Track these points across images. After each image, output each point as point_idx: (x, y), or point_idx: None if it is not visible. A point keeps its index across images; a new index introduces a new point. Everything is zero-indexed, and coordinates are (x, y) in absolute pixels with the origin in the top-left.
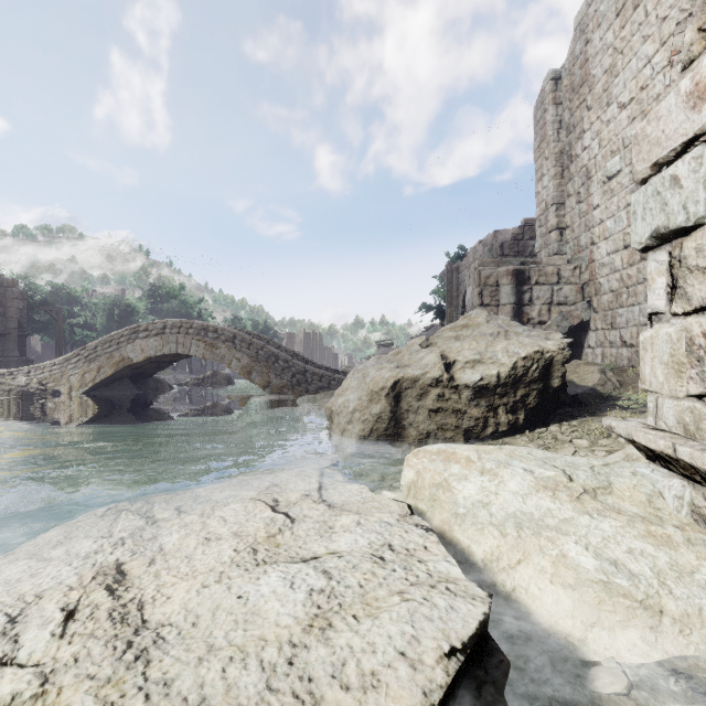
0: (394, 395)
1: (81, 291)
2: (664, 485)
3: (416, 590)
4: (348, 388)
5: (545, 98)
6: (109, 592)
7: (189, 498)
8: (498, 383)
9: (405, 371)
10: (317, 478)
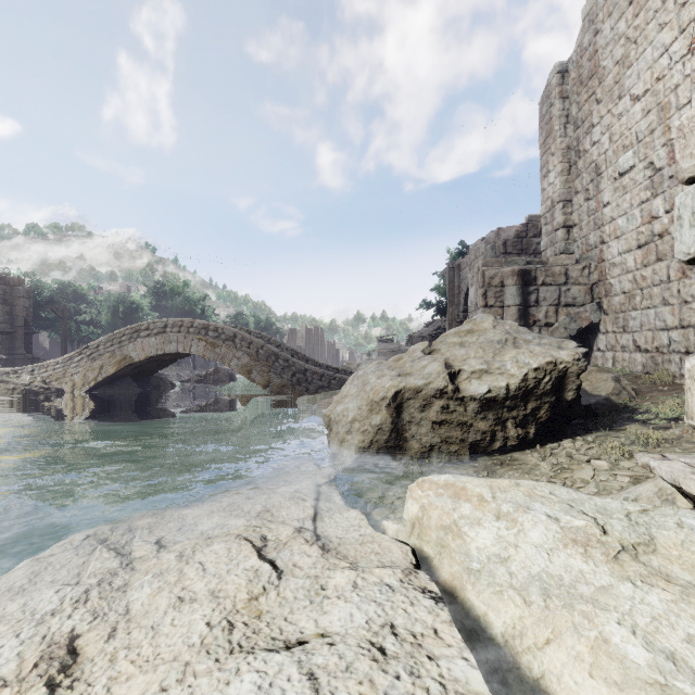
0: (395, 406)
1: (87, 289)
2: None
3: None
4: (347, 396)
5: (551, 92)
6: (49, 691)
7: (173, 525)
8: (507, 395)
9: (407, 380)
10: (312, 503)
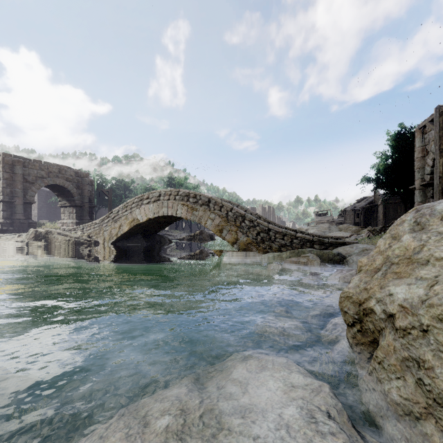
0: None
1: (130, 183)
2: None
3: None
4: (417, 259)
5: None
6: None
7: None
8: None
9: None
10: None
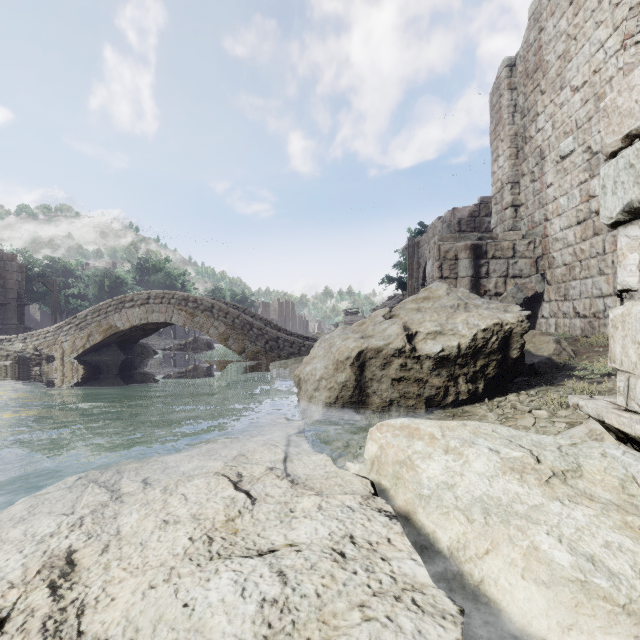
0: (358, 364)
1: (75, 265)
2: (638, 471)
3: (379, 604)
4: (315, 357)
5: (500, 84)
6: (51, 591)
7: (157, 468)
8: (458, 354)
9: (369, 341)
10: (283, 448)
